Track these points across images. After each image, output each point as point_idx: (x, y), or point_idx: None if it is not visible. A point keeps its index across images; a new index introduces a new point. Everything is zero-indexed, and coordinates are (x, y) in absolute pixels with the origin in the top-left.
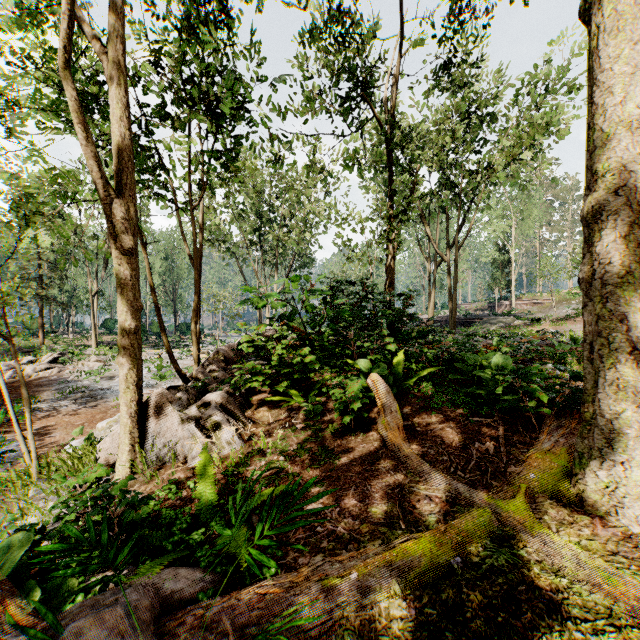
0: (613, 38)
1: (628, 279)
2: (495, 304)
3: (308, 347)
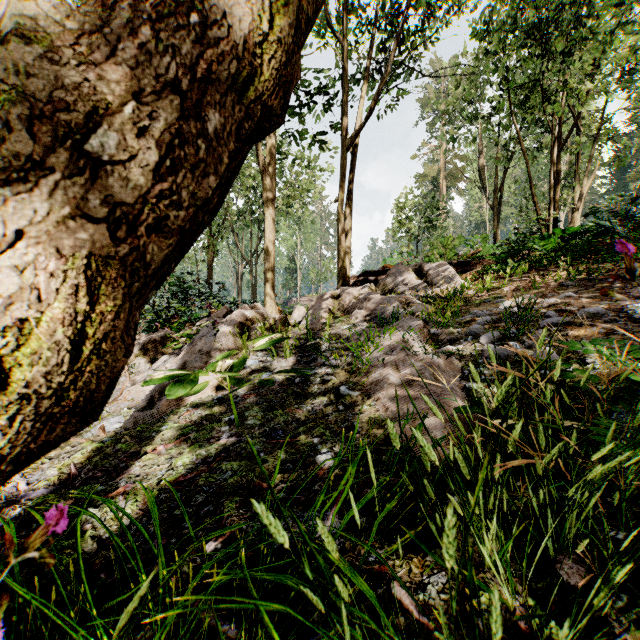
0: (267, 223)
1: (269, 274)
2: (288, 301)
3: (176, 301)
